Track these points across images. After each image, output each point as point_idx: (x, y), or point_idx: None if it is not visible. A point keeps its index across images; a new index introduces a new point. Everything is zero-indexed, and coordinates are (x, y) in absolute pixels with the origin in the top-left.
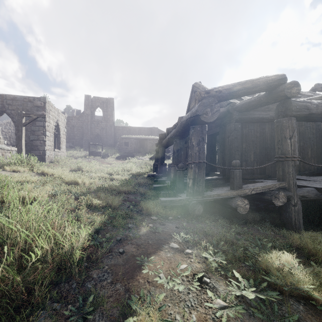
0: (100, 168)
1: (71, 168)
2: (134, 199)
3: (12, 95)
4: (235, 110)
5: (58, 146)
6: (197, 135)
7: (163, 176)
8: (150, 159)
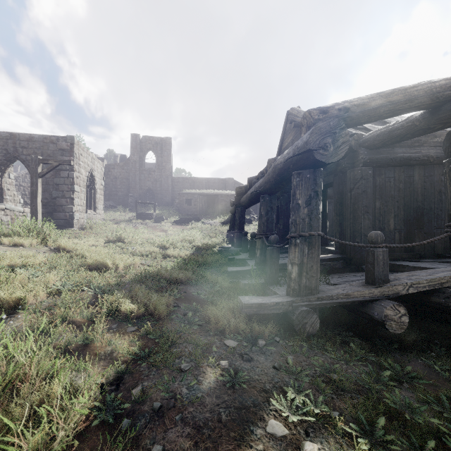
0: (150, 238)
1: (108, 238)
2: (196, 295)
3: (28, 134)
4: (362, 147)
5: (93, 205)
6: (306, 186)
7: (243, 251)
8: (223, 223)
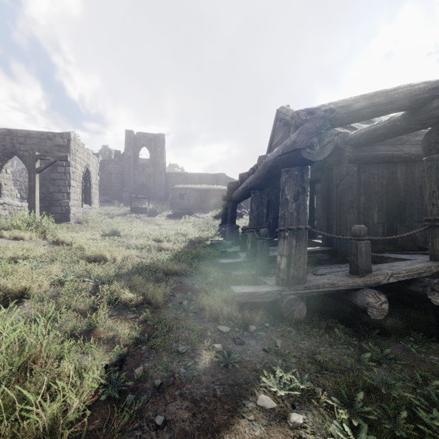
0: (144, 232)
1: (104, 231)
2: (191, 285)
3: (25, 131)
4: (348, 145)
5: (88, 200)
6: (294, 183)
7: (234, 244)
8: (215, 217)
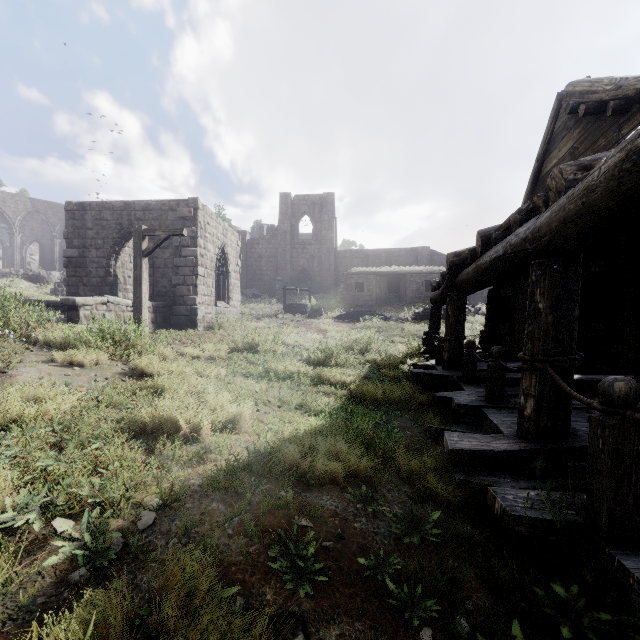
0: (297, 344)
1: (236, 343)
2: (372, 546)
3: (144, 202)
4: None
5: (225, 295)
6: None
7: (465, 380)
8: (414, 319)
